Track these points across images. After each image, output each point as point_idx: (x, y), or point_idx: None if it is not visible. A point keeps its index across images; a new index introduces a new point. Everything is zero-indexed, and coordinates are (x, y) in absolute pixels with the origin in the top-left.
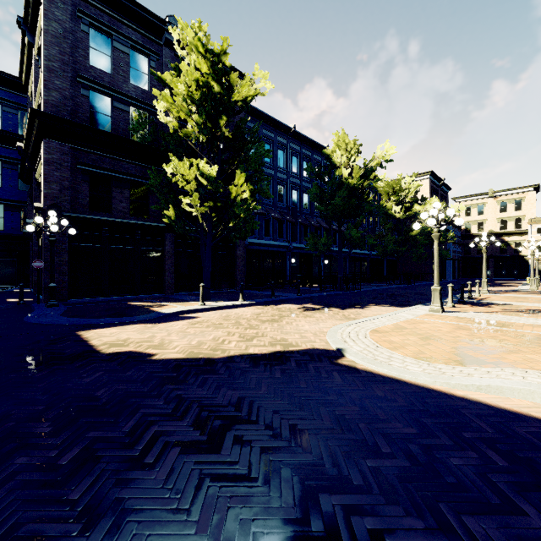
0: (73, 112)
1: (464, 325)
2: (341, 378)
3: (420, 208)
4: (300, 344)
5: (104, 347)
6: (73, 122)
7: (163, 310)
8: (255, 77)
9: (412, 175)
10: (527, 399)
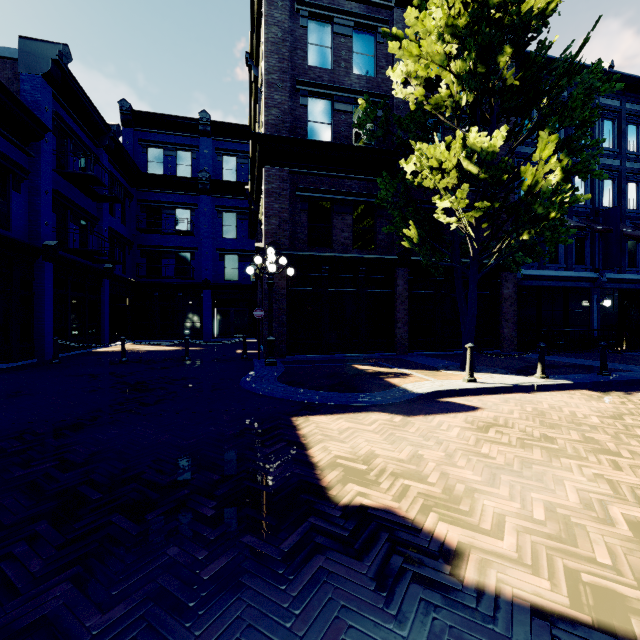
0: (291, 129)
1: None
2: None
3: None
4: None
5: (333, 478)
6: (291, 139)
7: (408, 386)
8: None
9: None
10: None
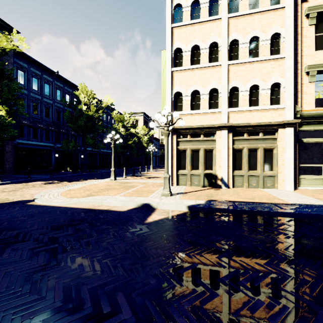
0: None
1: (114, 184)
2: (19, 208)
3: (133, 130)
4: (15, 199)
5: None
6: None
7: None
8: (13, 37)
9: (130, 113)
10: (89, 204)
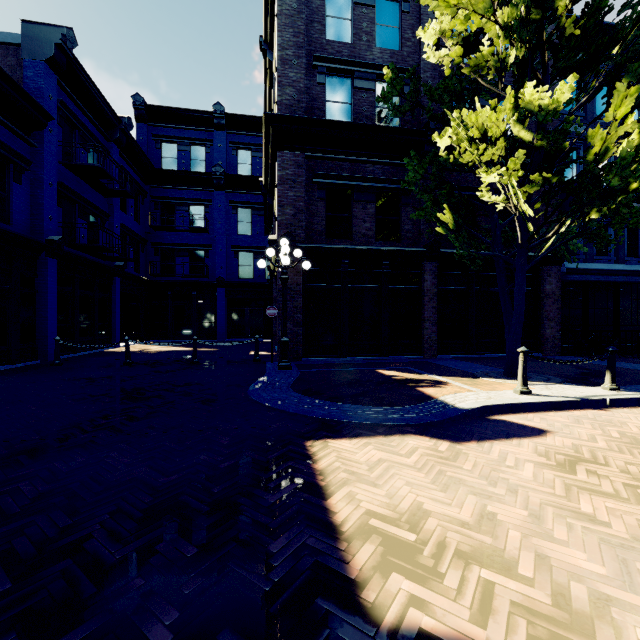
0: (307, 110)
1: None
2: None
3: None
4: None
5: (367, 559)
6: (307, 119)
7: (447, 398)
8: None
9: None
10: None
